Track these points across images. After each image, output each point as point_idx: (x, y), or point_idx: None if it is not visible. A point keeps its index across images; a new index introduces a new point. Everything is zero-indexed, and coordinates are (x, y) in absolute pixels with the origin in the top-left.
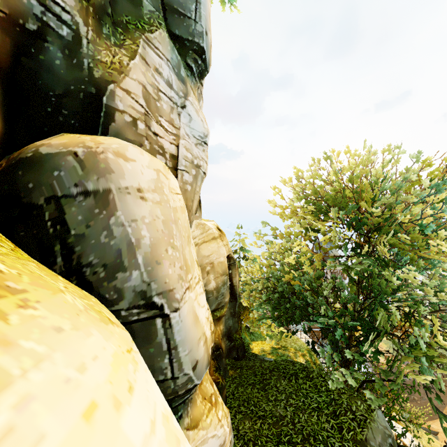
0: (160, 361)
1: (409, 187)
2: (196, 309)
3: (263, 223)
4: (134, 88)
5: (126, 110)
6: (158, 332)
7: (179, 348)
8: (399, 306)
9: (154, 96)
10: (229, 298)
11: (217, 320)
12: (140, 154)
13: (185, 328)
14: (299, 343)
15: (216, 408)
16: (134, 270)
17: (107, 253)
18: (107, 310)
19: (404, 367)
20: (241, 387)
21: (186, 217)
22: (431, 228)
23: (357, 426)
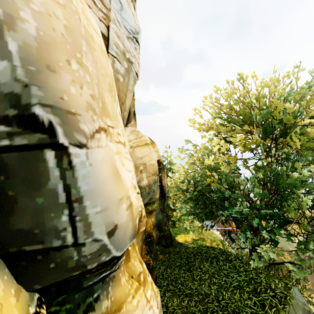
0: (55, 218)
1: (308, 103)
2: (117, 165)
3: (186, 140)
4: None
5: None
6: (49, 173)
7: (85, 202)
8: None
9: None
10: (159, 196)
11: (149, 213)
12: None
13: (97, 177)
14: (213, 236)
15: (145, 288)
16: None
17: None
18: None
19: None
20: (169, 268)
21: (109, 67)
22: None
23: (278, 303)
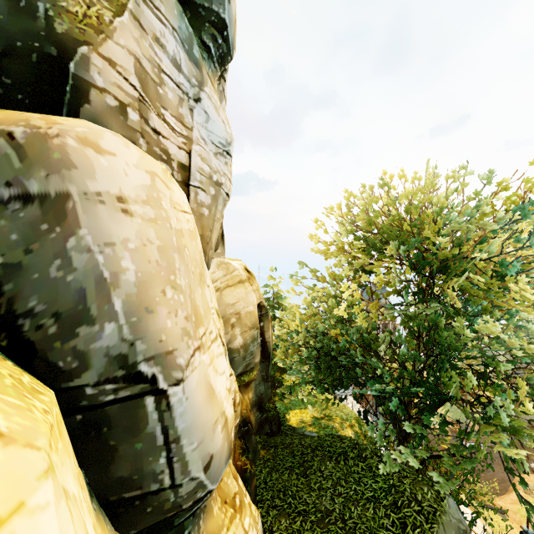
0: (153, 462)
1: (480, 218)
2: (211, 379)
3: (303, 264)
4: (121, 58)
5: (108, 88)
6: (148, 417)
7: (182, 441)
8: (470, 364)
9: (153, 77)
10: (260, 358)
11: (245, 386)
12: (123, 146)
13: (193, 409)
14: (346, 411)
15: (242, 515)
16: (107, 322)
17: (61, 295)
18: (16, 399)
19: (484, 444)
20: (275, 472)
21: (198, 246)
22: (514, 267)
23: (424, 521)
